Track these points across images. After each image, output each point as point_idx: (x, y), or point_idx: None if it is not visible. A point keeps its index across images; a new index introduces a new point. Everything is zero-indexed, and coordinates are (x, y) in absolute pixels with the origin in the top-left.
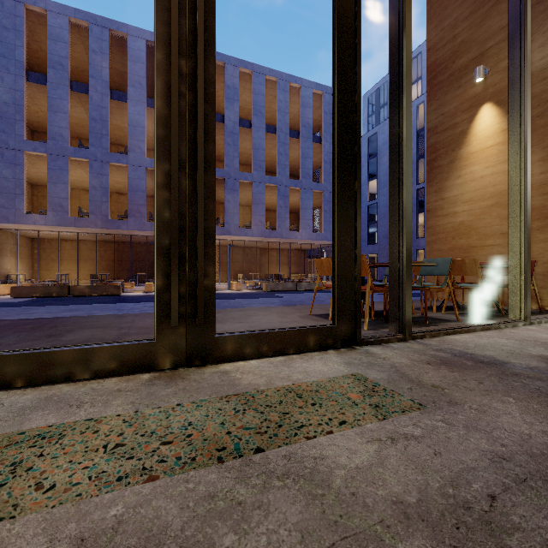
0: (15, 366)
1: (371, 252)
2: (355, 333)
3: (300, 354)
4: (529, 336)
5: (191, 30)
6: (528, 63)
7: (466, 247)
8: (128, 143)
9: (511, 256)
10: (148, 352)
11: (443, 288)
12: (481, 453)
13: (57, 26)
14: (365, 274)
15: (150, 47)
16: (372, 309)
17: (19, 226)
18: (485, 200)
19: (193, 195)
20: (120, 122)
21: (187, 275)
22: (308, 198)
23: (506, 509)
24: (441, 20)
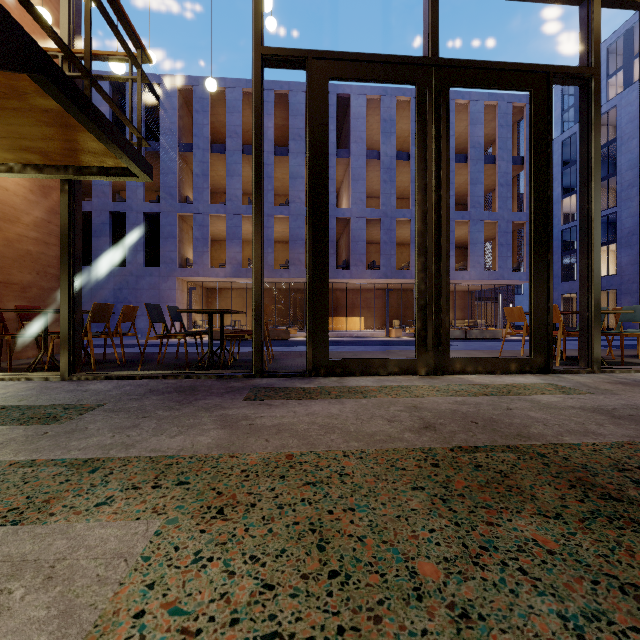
0: (356, 366)
1: (566, 291)
2: (548, 364)
3: (505, 375)
4: None
5: (435, 177)
6: None
7: None
8: (290, 195)
9: None
10: (413, 364)
11: None
12: (619, 403)
13: (233, 100)
14: (556, 321)
15: None
16: (564, 352)
17: (205, 279)
18: None
19: (436, 274)
20: (279, 175)
21: (434, 321)
22: (478, 230)
23: (619, 410)
24: None
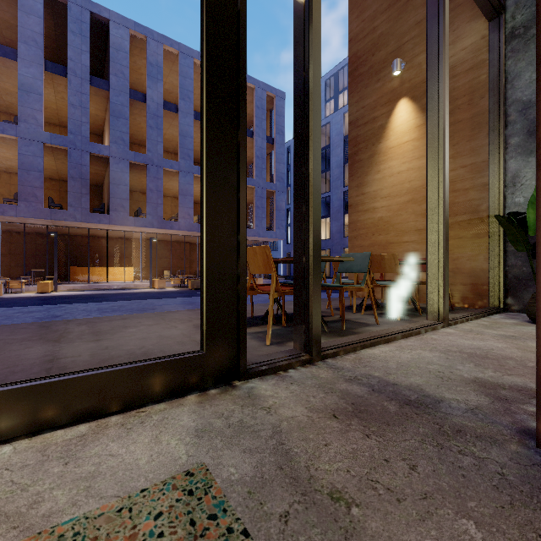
0: None
1: None
2: (238, 361)
3: (128, 413)
4: (452, 343)
5: None
6: (446, 39)
7: (384, 244)
8: (18, 111)
9: (430, 251)
10: None
11: (362, 287)
12: None
13: None
14: (269, 271)
15: (50, 0)
16: (284, 314)
17: None
18: (401, 196)
19: None
20: (9, 86)
21: None
22: None
23: None
24: (362, 11)
